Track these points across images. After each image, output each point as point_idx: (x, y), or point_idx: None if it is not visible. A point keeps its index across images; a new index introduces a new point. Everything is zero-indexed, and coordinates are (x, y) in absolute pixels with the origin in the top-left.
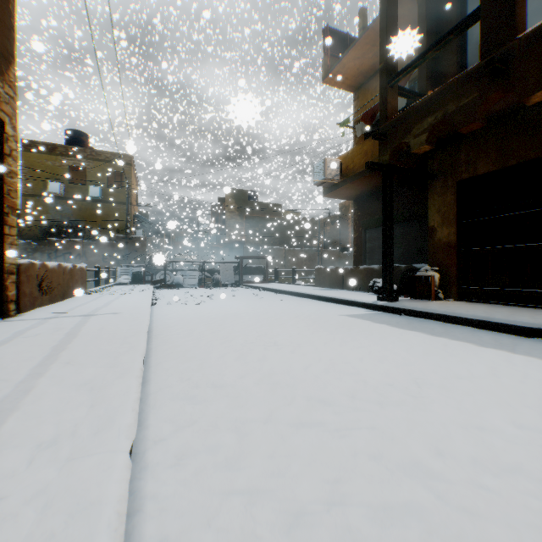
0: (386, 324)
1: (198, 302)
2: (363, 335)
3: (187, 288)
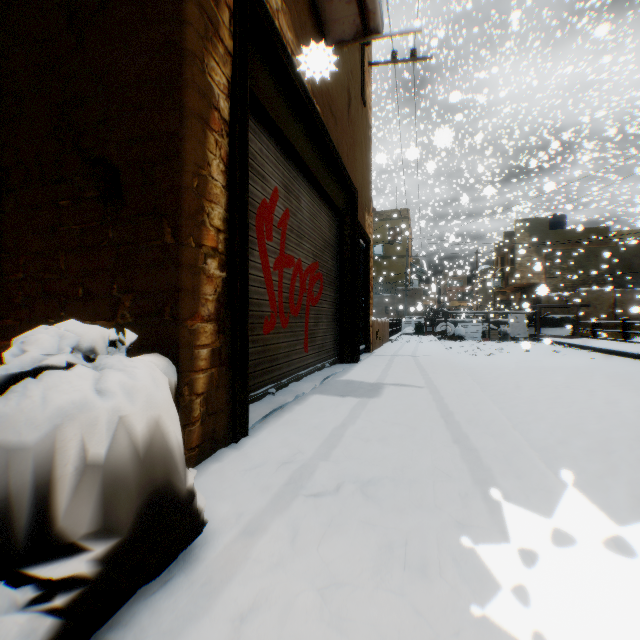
0: None
1: (487, 354)
2: None
3: (469, 340)
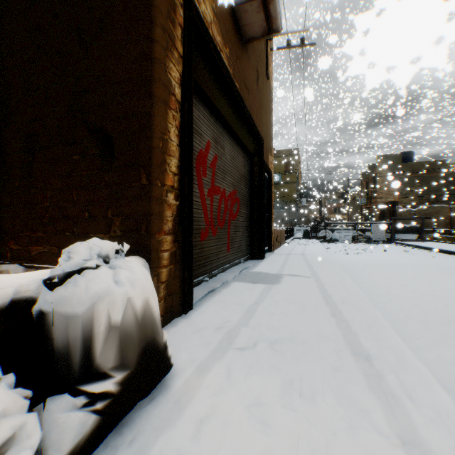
0: None
1: (355, 253)
2: None
3: (342, 243)
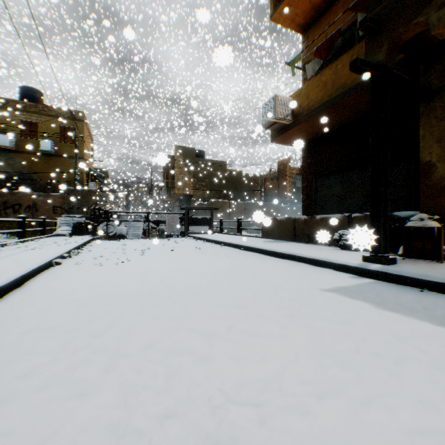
0: (438, 324)
1: (120, 261)
2: None
3: (130, 239)
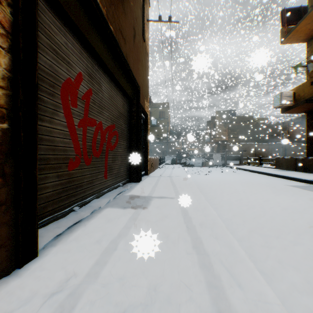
0: (312, 191)
1: (205, 174)
2: (291, 193)
3: (196, 167)
